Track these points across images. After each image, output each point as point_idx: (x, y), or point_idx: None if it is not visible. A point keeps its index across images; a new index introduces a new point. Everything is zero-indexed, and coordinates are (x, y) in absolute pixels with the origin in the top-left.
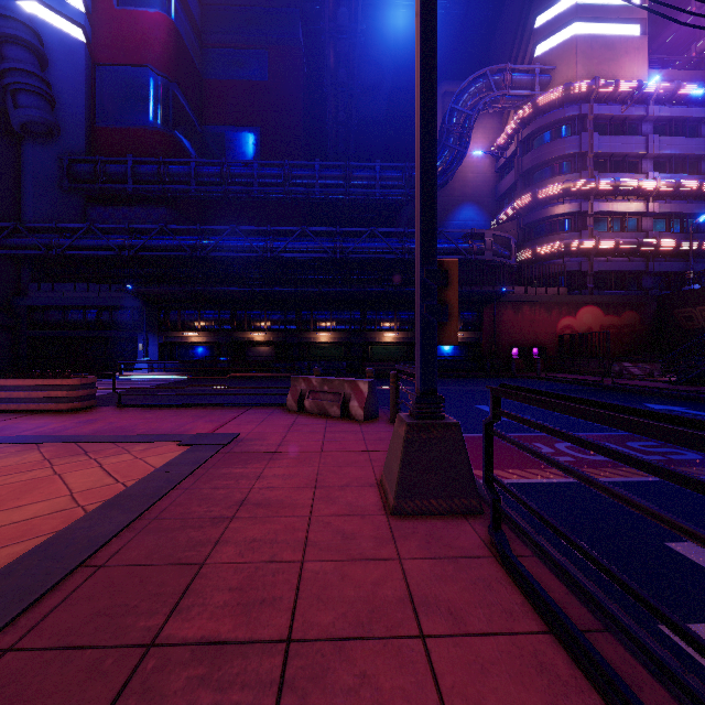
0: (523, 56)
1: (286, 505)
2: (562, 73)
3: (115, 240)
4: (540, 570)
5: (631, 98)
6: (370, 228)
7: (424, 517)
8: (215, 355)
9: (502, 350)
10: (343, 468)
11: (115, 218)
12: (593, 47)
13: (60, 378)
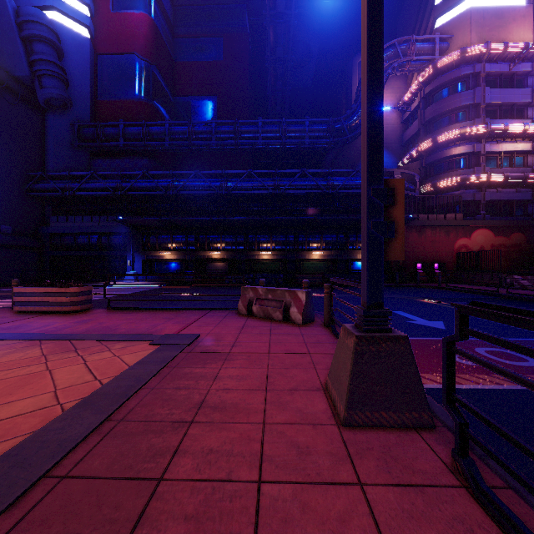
0: (425, 29)
1: (241, 409)
2: (458, 40)
3: (110, 183)
4: (523, 510)
5: (519, 57)
6: (302, 170)
7: (375, 429)
8: (183, 269)
9: (408, 265)
10: (289, 370)
11: (111, 167)
12: (485, 17)
13: (64, 287)
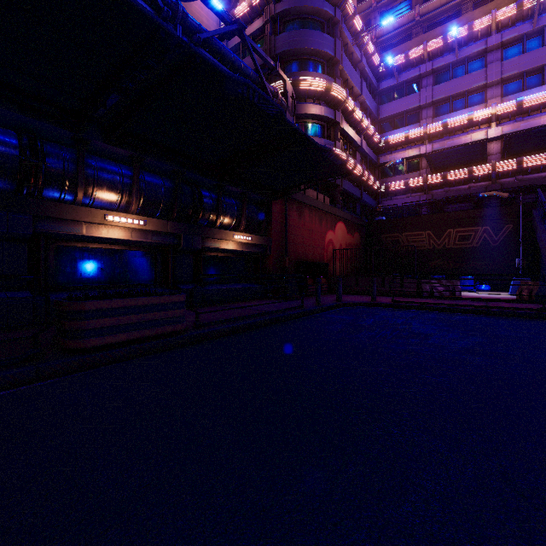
0: None
1: None
2: None
3: None
4: None
5: (363, 33)
6: None
7: None
8: None
9: (289, 266)
10: None
11: None
12: None
13: None
